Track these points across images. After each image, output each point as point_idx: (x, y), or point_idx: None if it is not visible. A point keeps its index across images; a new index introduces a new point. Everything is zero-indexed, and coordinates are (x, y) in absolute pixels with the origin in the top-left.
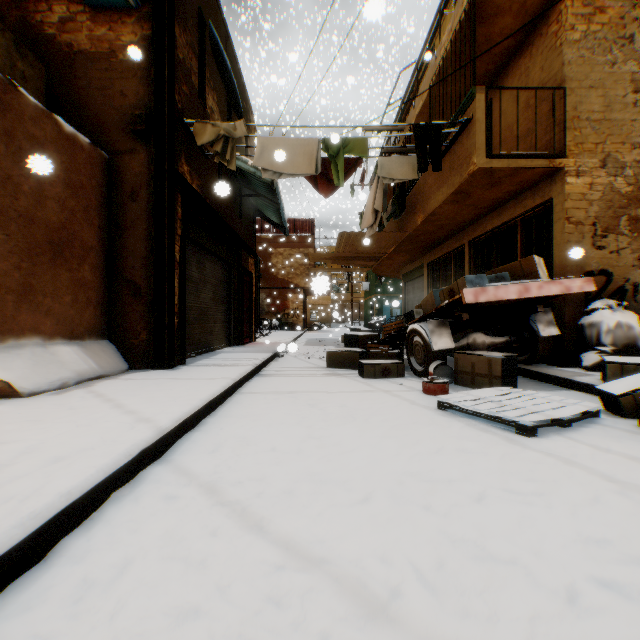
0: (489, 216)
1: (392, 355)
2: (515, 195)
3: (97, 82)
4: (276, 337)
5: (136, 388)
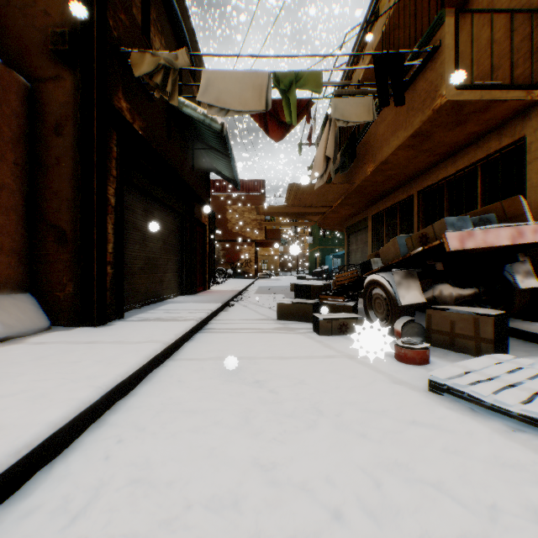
0: (442, 164)
1: (348, 308)
2: (476, 138)
3: (18, 0)
4: (229, 285)
5: (31, 360)
